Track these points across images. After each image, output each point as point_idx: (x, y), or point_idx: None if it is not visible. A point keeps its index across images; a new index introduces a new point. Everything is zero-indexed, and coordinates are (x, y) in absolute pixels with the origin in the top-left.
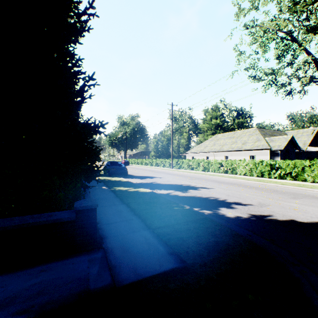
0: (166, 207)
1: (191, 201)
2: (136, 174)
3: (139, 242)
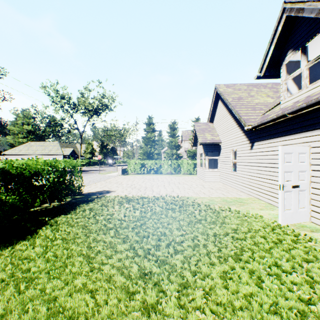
0: None
1: None
2: None
3: None
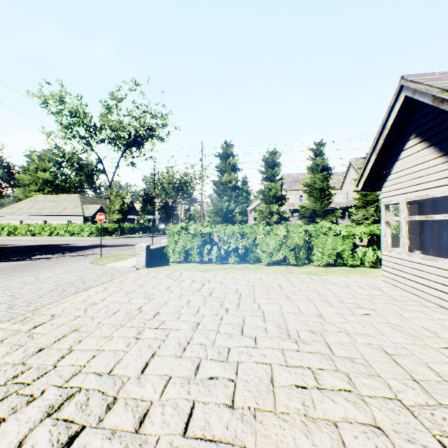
0: None
1: None
2: None
3: None
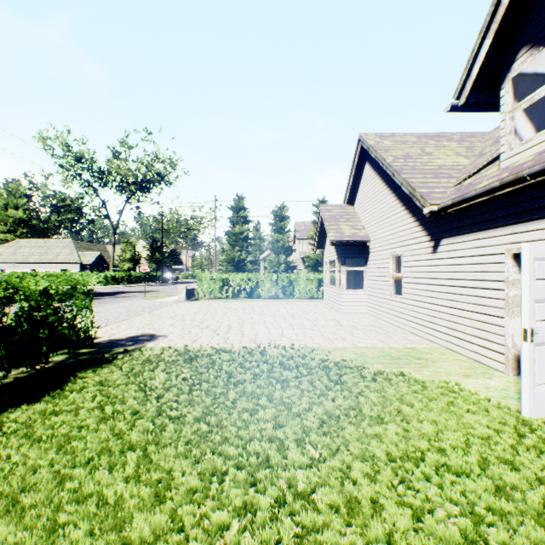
0: None
1: None
2: None
3: None
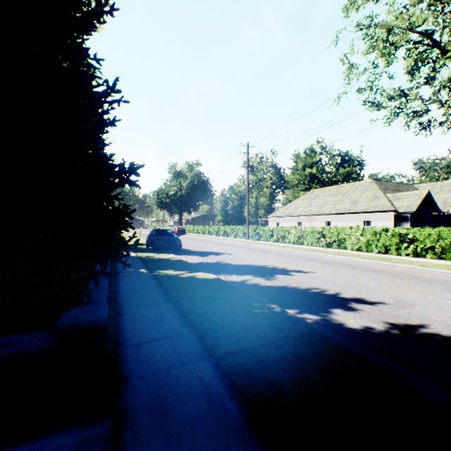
0: (241, 308)
1: (282, 297)
2: (195, 249)
3: (190, 392)
